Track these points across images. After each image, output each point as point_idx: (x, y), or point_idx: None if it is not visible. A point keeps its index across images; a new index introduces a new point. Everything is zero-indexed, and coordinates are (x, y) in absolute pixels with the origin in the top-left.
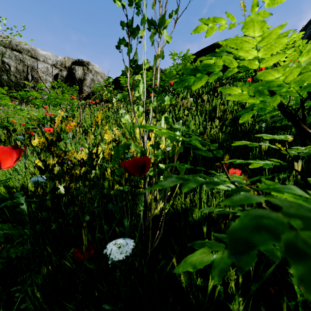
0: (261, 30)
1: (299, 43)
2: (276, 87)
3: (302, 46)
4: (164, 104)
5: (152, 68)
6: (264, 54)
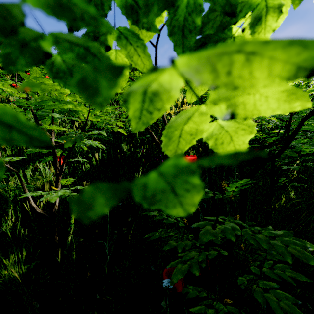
0: None
1: None
2: (16, 109)
3: None
4: None
5: None
6: (14, 91)
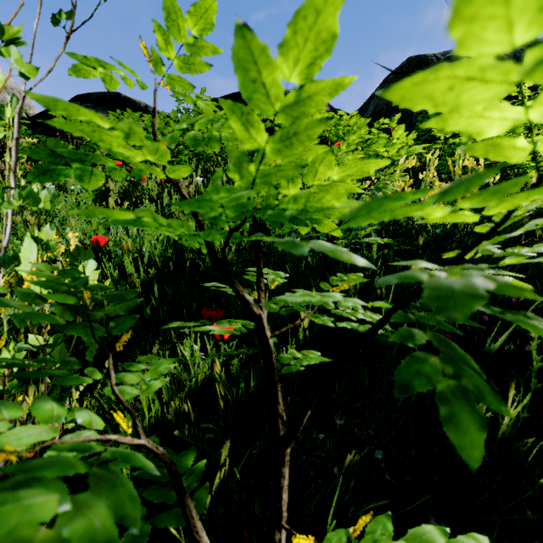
0: (105, 119)
1: (353, 122)
2: (166, 227)
3: (356, 127)
4: (37, 207)
5: (139, 105)
6: (157, 159)
